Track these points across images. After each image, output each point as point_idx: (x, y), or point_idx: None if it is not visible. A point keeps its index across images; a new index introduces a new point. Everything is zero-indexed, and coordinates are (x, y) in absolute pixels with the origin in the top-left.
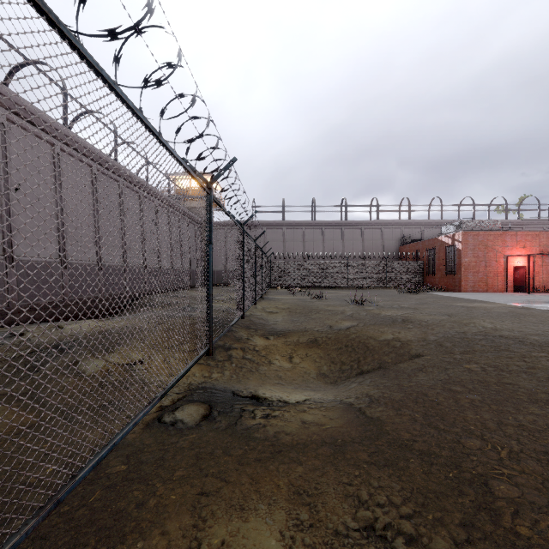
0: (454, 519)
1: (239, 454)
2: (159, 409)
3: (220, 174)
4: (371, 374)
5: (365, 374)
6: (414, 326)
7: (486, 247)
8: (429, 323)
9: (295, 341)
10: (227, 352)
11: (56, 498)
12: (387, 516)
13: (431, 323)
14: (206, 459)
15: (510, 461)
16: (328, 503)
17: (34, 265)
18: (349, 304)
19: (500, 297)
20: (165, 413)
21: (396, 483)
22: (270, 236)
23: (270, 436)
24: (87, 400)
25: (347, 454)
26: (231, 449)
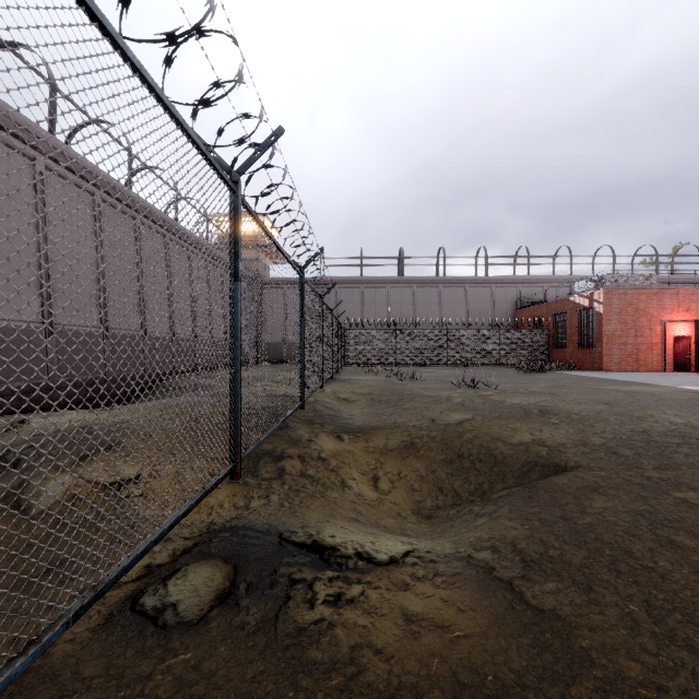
0: None
1: None
2: (144, 577)
3: (255, 157)
4: (508, 501)
5: (496, 500)
6: (561, 421)
7: (637, 310)
8: (582, 417)
9: (381, 444)
10: (277, 461)
11: None
12: None
13: (586, 417)
14: None
15: None
16: None
17: (2, 331)
18: (455, 387)
19: (661, 377)
20: (149, 589)
21: None
22: (344, 297)
23: (342, 659)
24: None
25: None
26: None
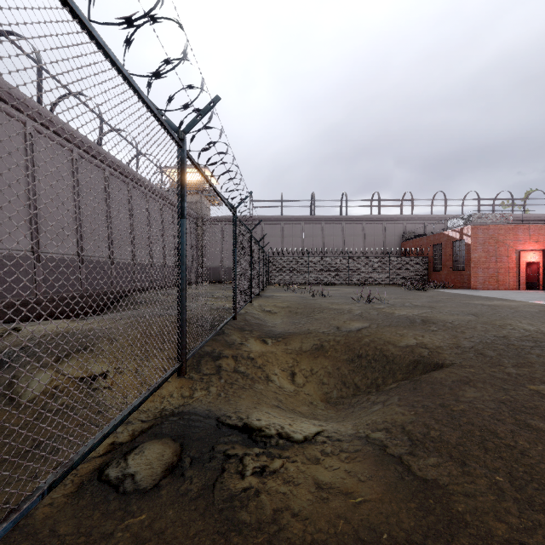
0: None
1: None
2: (109, 453)
3: (197, 120)
4: (397, 392)
5: (388, 391)
6: (439, 328)
7: (497, 241)
8: (455, 325)
9: (297, 346)
10: (215, 360)
11: None
12: None
13: (459, 325)
14: None
15: None
16: None
17: None
18: (355, 301)
19: (516, 294)
20: (113, 462)
21: None
22: (268, 231)
23: (266, 520)
24: None
25: None
26: None
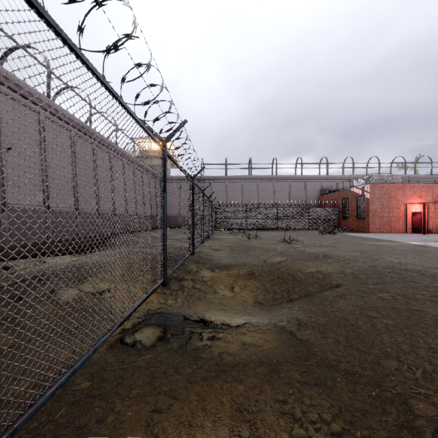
0: (380, 437)
1: (188, 372)
2: (122, 331)
3: (173, 134)
4: (299, 301)
5: (294, 301)
6: (334, 261)
7: (390, 197)
8: (345, 259)
9: (236, 273)
10: (180, 282)
11: (12, 428)
12: (319, 434)
13: (348, 259)
14: (159, 377)
15: (425, 381)
16: (266, 421)
17: (23, 211)
18: (279, 242)
19: (401, 237)
20: (126, 335)
21: (326, 401)
22: (215, 188)
23: (215, 356)
24: (46, 332)
25: (282, 373)
26: (181, 368)
